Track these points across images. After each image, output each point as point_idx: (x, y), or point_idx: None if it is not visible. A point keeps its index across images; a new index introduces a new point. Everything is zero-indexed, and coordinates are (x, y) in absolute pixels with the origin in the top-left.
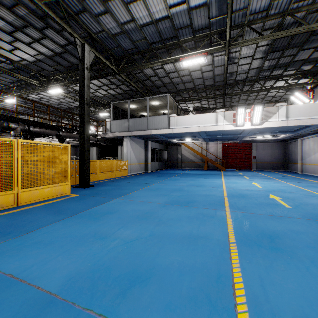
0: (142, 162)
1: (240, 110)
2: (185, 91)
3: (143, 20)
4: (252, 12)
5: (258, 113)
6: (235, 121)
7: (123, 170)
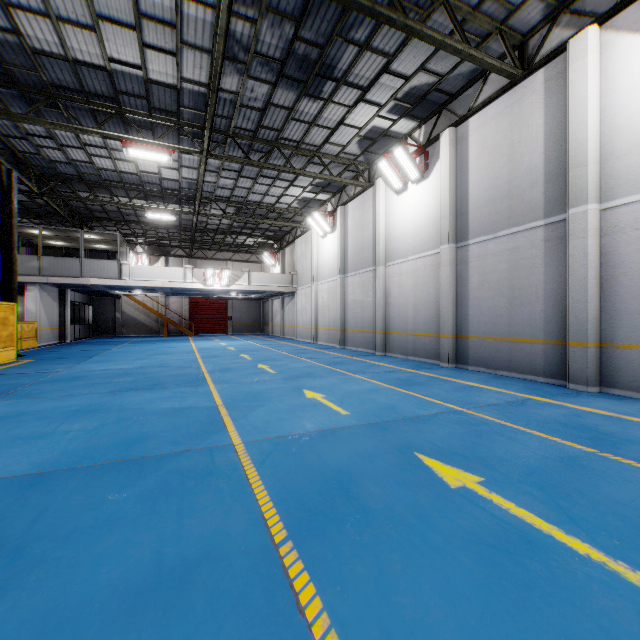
0: (56, 325)
1: (209, 271)
2: (138, 223)
3: (106, 166)
4: (218, 195)
5: (226, 276)
6: (205, 281)
7: (32, 338)
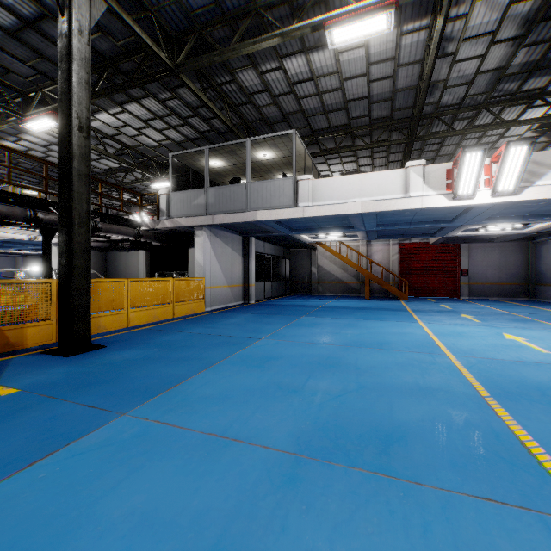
0: (237, 282)
1: (469, 158)
2: (328, 132)
3: None
4: None
5: (514, 164)
6: (454, 186)
7: (194, 301)
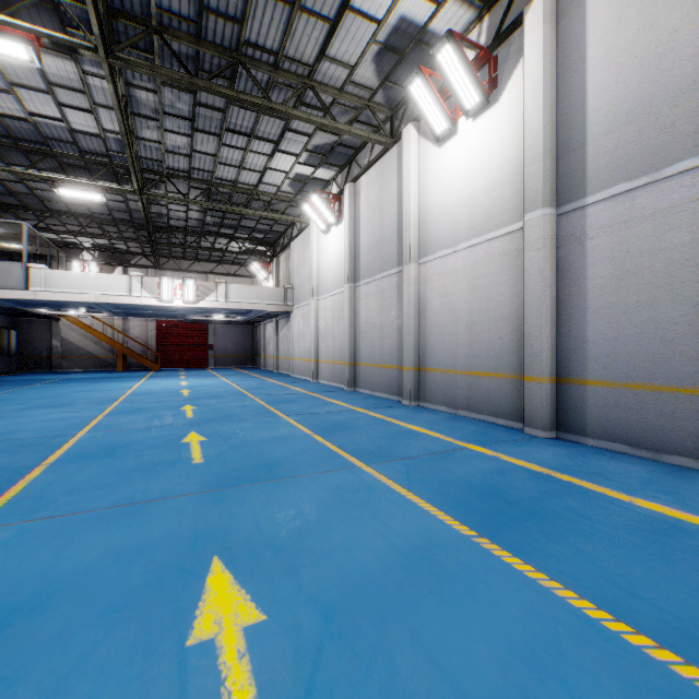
0: None
1: (165, 280)
2: (70, 214)
3: None
4: (171, 167)
5: (190, 288)
6: (160, 294)
7: None
